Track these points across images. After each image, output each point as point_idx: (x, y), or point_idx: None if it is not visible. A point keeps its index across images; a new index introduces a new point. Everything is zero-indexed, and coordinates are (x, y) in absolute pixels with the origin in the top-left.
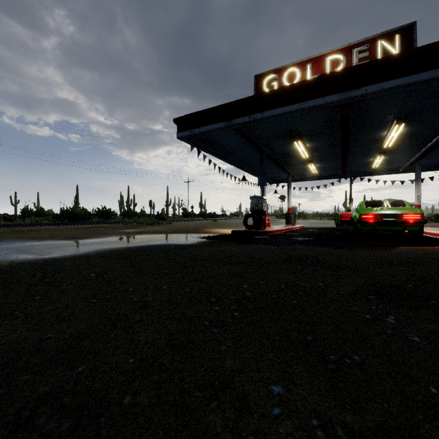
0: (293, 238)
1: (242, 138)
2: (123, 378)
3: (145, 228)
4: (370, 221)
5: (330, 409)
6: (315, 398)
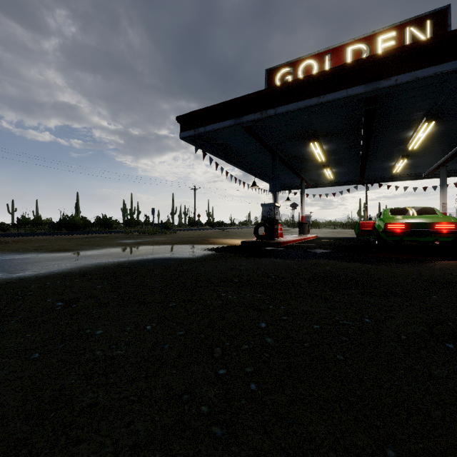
0: (311, 250)
1: (252, 139)
2: None
3: (145, 239)
4: (397, 231)
5: None
6: None
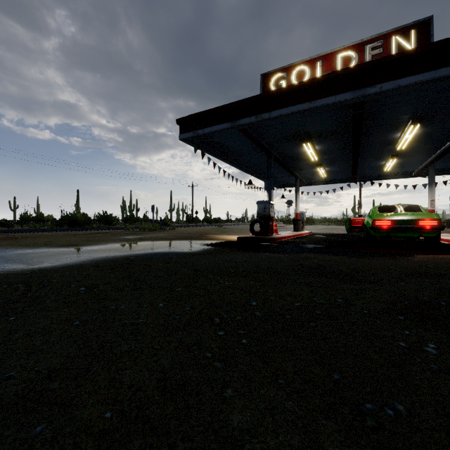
0: (303, 245)
1: (248, 140)
2: (94, 445)
3: (146, 235)
4: (384, 228)
5: None
6: None
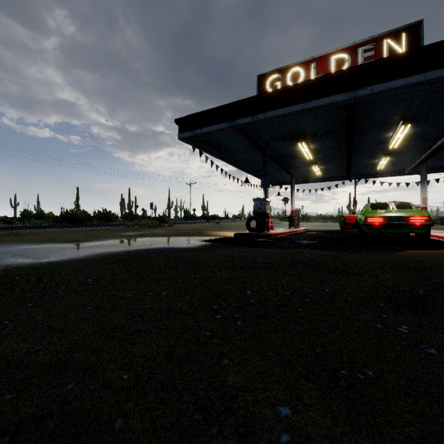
0: (297, 241)
1: (245, 139)
2: (116, 397)
3: (146, 231)
4: (376, 224)
5: (344, 435)
6: (328, 422)
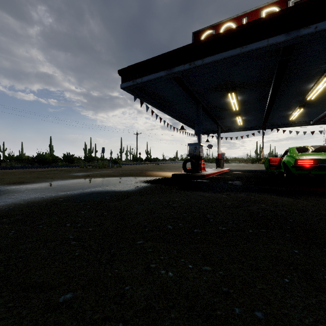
0: (232, 182)
1: (181, 90)
2: None
3: (95, 171)
4: (307, 166)
5: None
6: None
